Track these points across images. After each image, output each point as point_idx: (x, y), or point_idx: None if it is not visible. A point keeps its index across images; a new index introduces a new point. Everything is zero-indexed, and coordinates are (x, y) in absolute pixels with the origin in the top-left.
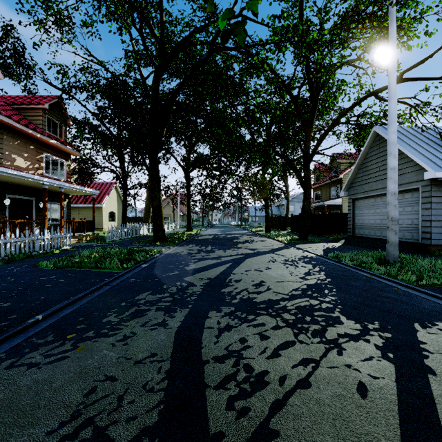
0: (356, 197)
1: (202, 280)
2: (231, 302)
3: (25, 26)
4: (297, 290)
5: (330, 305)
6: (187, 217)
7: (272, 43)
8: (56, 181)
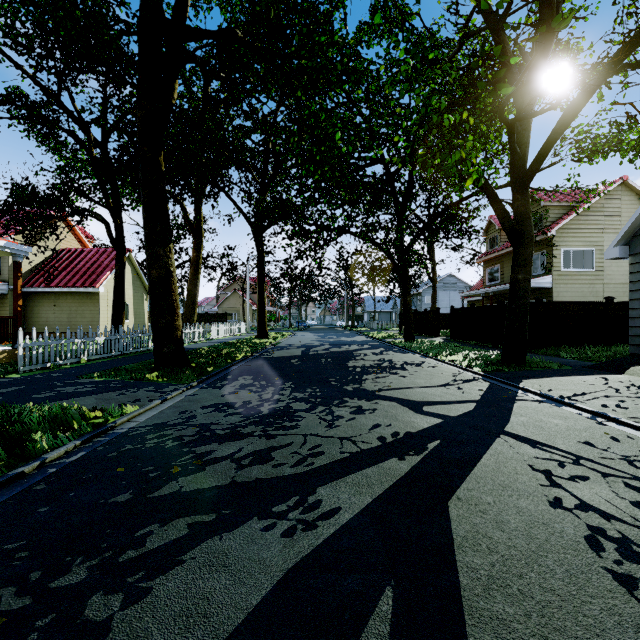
0: None
1: None
2: None
3: None
4: None
5: None
6: (258, 312)
7: None
8: None
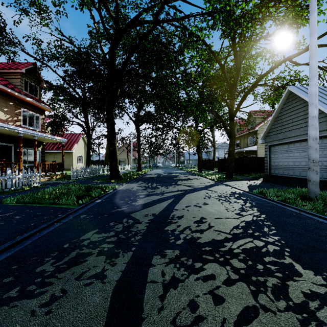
0: (271, 143)
1: (147, 216)
2: (175, 243)
3: (6, 7)
4: (237, 228)
5: (276, 247)
6: (137, 160)
7: (207, 13)
8: (29, 130)
